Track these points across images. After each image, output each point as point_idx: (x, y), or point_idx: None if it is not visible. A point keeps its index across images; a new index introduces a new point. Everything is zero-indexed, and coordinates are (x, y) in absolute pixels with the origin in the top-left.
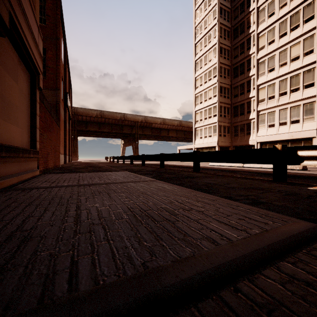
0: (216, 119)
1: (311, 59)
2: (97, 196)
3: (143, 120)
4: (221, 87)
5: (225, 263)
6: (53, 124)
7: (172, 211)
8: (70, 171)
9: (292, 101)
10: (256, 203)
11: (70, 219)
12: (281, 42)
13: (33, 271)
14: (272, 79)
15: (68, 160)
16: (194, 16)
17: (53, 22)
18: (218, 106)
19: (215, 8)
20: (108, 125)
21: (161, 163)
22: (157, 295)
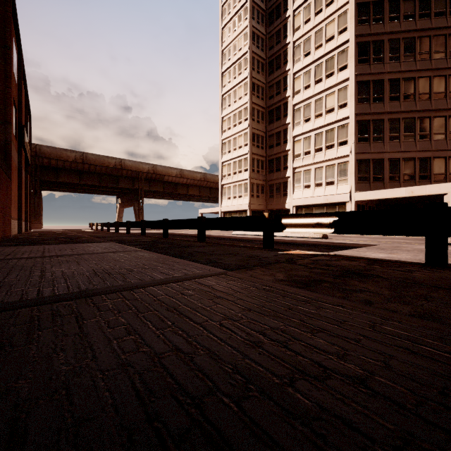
0: (247, 175)
1: (344, 114)
2: (64, 264)
3: (150, 170)
4: (253, 134)
5: (138, 285)
6: (1, 176)
7: (131, 270)
8: (30, 243)
9: (328, 159)
10: (211, 263)
11: (35, 277)
12: (316, 89)
13: (13, 294)
14: (308, 132)
15: (24, 228)
16: (220, 35)
17: (0, 21)
18: (250, 158)
19: (246, 31)
20: (94, 175)
21: (164, 231)
22: (88, 294)
